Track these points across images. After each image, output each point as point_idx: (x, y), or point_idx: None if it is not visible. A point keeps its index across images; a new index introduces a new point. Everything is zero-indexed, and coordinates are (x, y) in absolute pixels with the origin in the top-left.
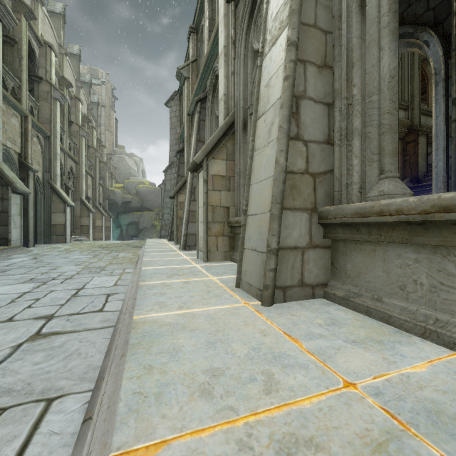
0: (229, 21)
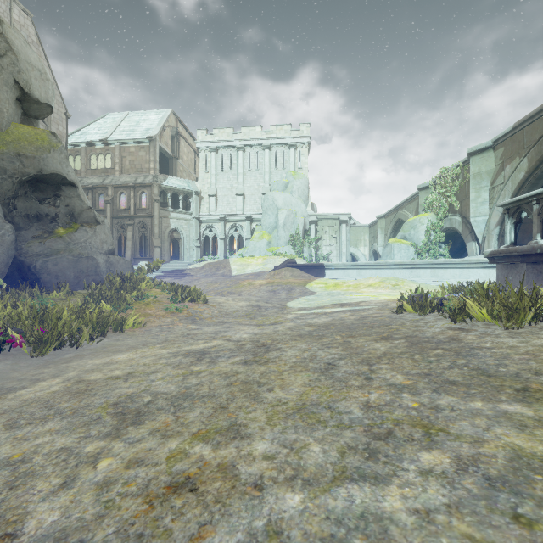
0: (111, 221)
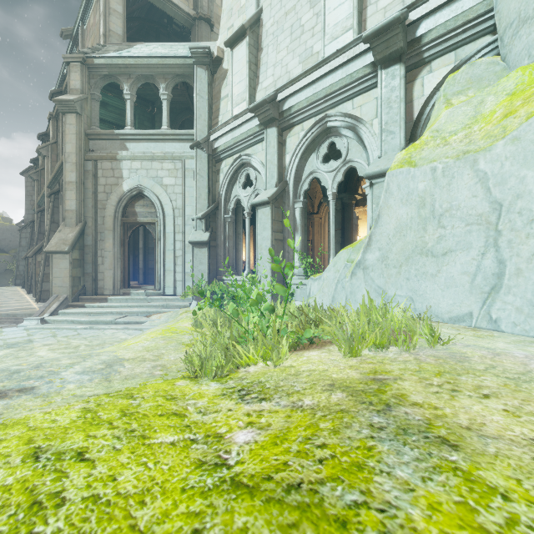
0: None
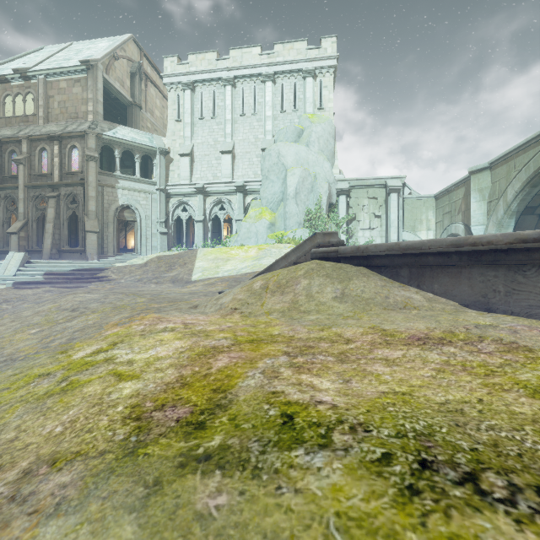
0: (26, 192)
